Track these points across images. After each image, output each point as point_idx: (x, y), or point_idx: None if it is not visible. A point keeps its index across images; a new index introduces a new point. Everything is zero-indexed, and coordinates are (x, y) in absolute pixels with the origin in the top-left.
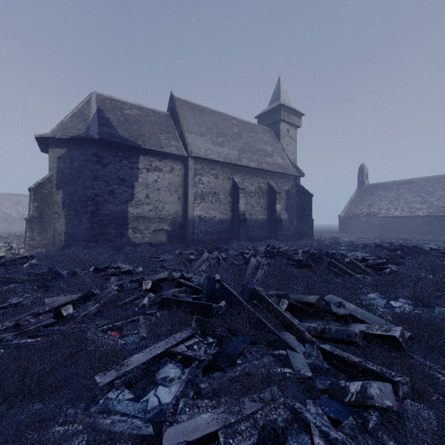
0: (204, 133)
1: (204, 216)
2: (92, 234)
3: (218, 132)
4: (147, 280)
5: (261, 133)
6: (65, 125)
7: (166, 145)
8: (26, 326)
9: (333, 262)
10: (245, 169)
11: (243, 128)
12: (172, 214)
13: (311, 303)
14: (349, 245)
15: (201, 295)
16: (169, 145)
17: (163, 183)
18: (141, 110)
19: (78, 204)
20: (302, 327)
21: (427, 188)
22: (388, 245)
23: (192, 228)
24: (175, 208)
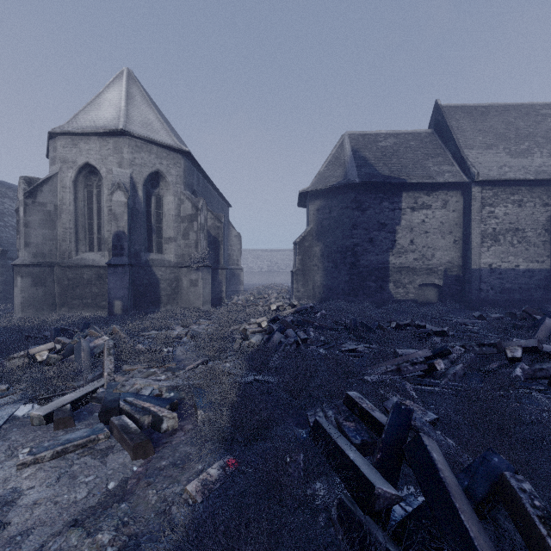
0: (493, 144)
1: (498, 265)
2: (351, 287)
3: (518, 135)
4: (511, 346)
5: None
6: (323, 175)
7: (436, 173)
8: (405, 372)
9: None
10: None
11: None
12: (444, 263)
13: None
14: None
15: None
16: (440, 172)
17: (432, 223)
18: (397, 137)
19: (336, 255)
20: None
21: None
22: None
23: (477, 282)
24: (449, 255)
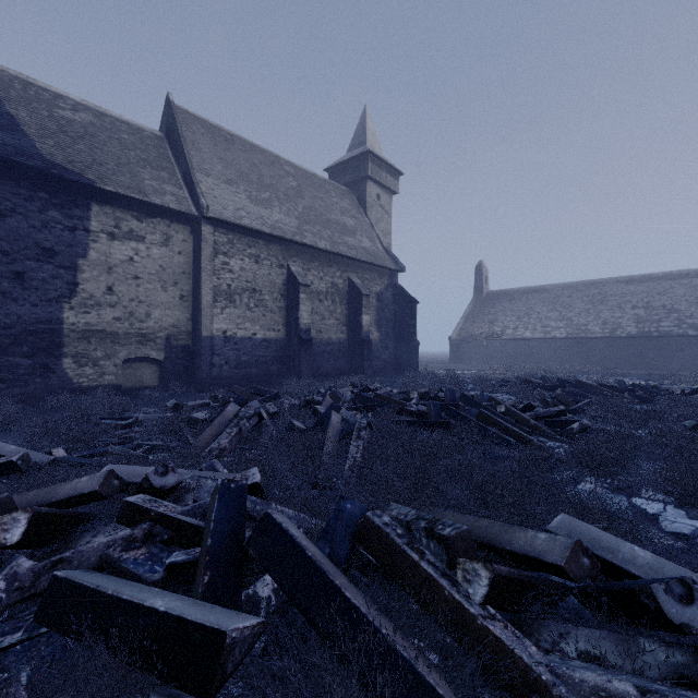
0: (234, 180)
1: (234, 333)
2: None
3: (261, 182)
4: (10, 513)
5: (336, 195)
6: None
7: (154, 190)
8: None
9: (487, 415)
10: (309, 251)
11: (305, 183)
12: (166, 328)
13: (546, 563)
14: (479, 381)
15: (199, 547)
16: (160, 191)
17: (148, 265)
18: (100, 117)
19: None
20: (572, 694)
21: (565, 299)
22: (539, 381)
23: (209, 355)
24: (174, 316)
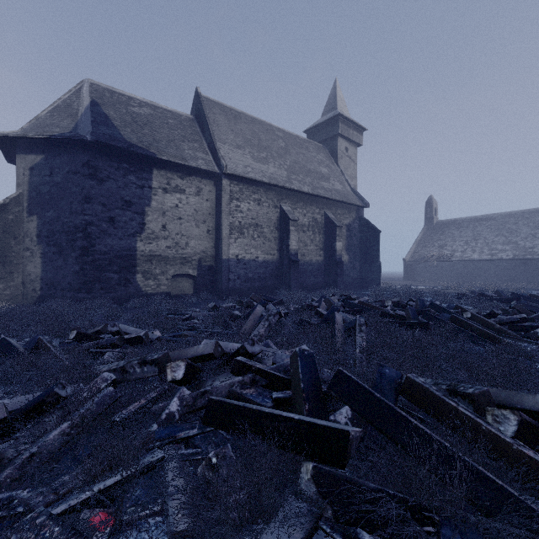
0: (242, 145)
1: (243, 256)
2: (83, 280)
3: (260, 145)
4: (175, 361)
5: (314, 150)
6: (42, 121)
7: (191, 157)
8: None
9: (459, 319)
10: (296, 194)
11: (290, 143)
12: (198, 253)
13: None
14: (437, 294)
15: (288, 390)
16: (194, 157)
17: (187, 209)
18: (155, 109)
19: (61, 236)
20: None
21: (511, 226)
22: (493, 294)
23: (226, 272)
24: (203, 244)
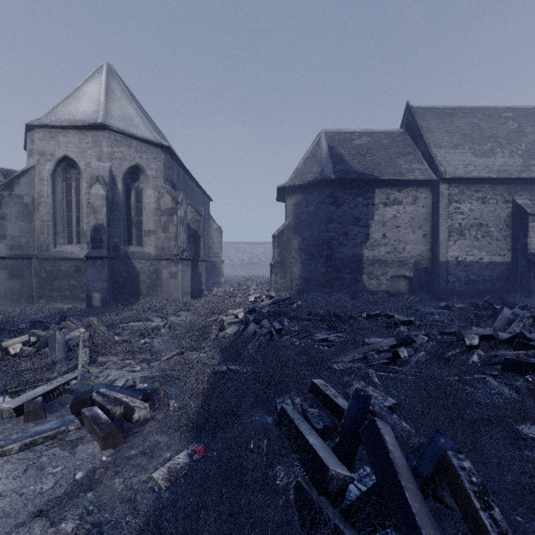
0: (460, 144)
1: (463, 258)
2: (327, 279)
3: (482, 136)
4: (470, 334)
5: None
6: (300, 171)
7: (407, 171)
8: (371, 360)
9: None
10: None
11: (526, 121)
12: (414, 256)
13: None
14: None
15: None
16: (411, 170)
17: (403, 218)
18: (371, 135)
19: (313, 248)
20: None
21: None
22: None
23: (444, 274)
24: (419, 248)
